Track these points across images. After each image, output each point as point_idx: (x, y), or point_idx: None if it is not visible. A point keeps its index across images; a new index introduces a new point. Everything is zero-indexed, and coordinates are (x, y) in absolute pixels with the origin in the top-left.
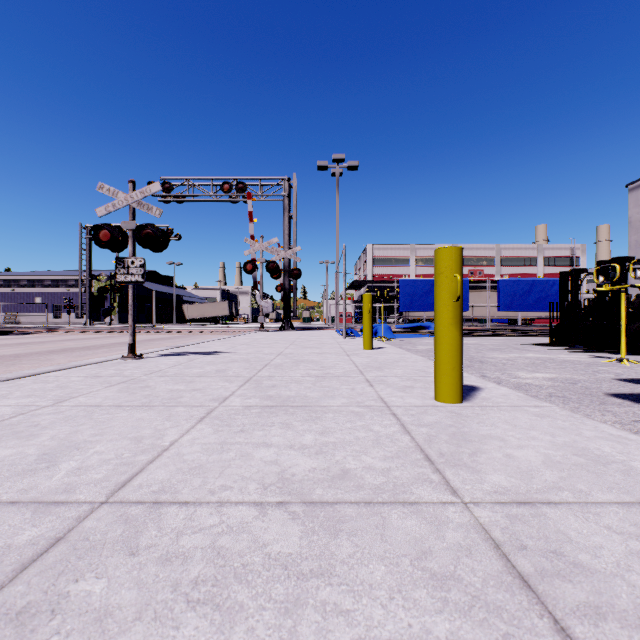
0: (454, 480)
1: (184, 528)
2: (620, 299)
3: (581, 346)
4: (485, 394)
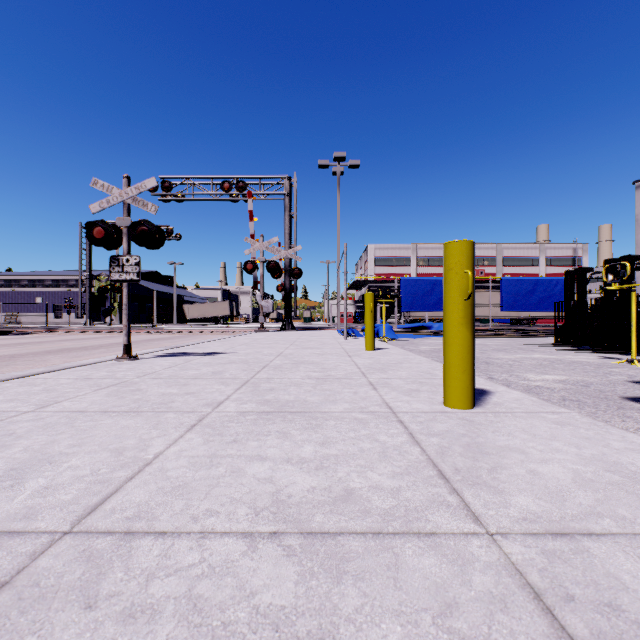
0: (475, 503)
1: (157, 569)
2: (629, 298)
3: (587, 346)
4: (497, 398)
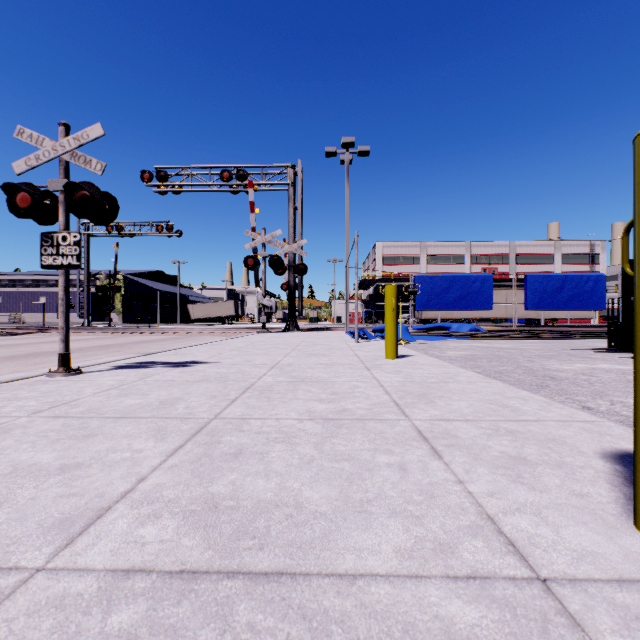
0: None
1: None
2: None
3: None
4: None
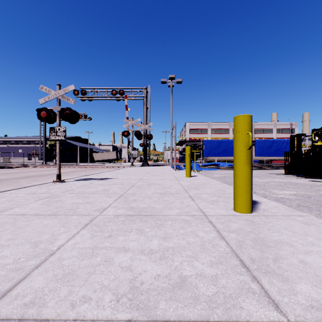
0: (271, 290)
1: None
2: None
3: (301, 175)
4: (263, 206)
